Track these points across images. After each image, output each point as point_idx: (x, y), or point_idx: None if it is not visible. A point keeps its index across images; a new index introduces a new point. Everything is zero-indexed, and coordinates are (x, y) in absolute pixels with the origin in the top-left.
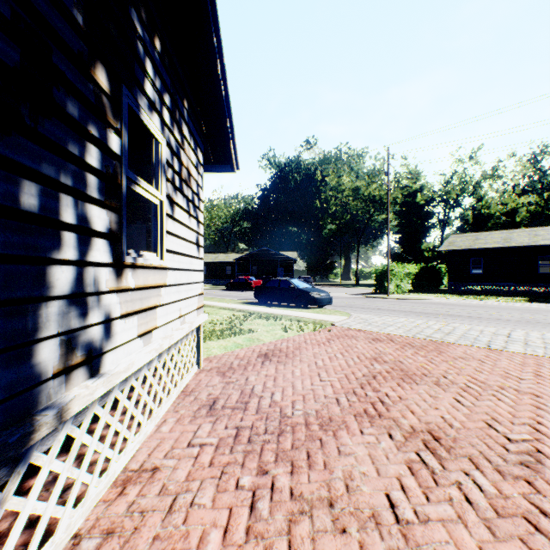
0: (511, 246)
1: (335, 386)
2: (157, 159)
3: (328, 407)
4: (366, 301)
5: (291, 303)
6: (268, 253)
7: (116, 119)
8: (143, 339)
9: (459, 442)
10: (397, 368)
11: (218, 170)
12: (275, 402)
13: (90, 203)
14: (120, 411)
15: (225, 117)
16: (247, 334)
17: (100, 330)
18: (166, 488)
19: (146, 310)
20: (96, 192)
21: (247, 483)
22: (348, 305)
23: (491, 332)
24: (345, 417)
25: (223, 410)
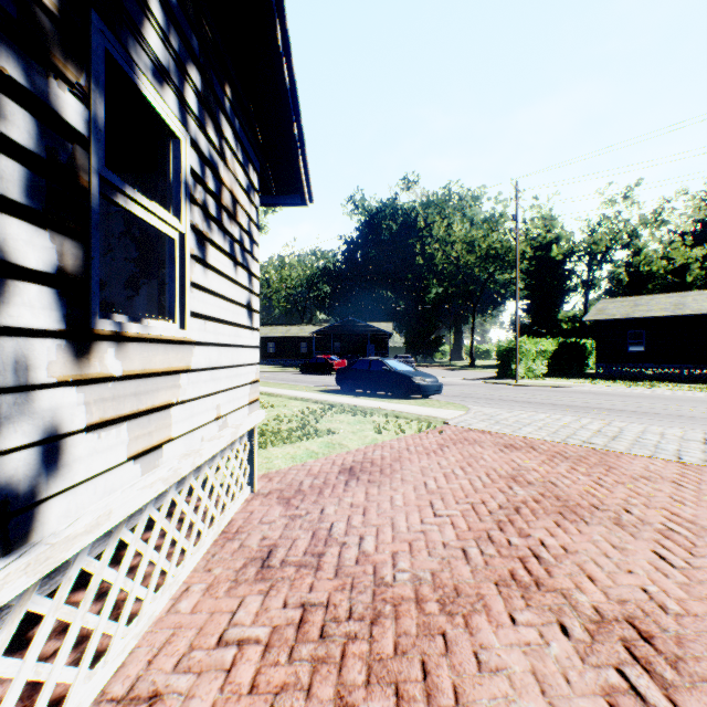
0: (685, 314)
1: (458, 525)
2: (175, 166)
3: (451, 566)
4: (487, 388)
5: (386, 392)
6: (355, 324)
7: (76, 68)
8: (140, 463)
9: (688, 645)
10: (550, 494)
11: (283, 202)
12: (365, 555)
13: (3, 210)
14: (93, 593)
15: (290, 118)
16: (324, 437)
17: (31, 458)
18: None
19: (148, 413)
20: (21, 191)
21: None
22: (463, 394)
23: (676, 435)
24: (481, 586)
25: (282, 569)
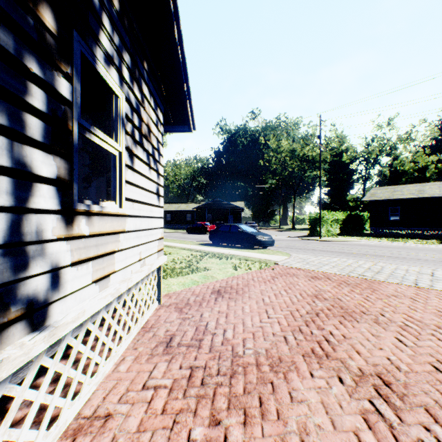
0: (424, 196)
1: (282, 323)
2: (116, 113)
3: (277, 346)
4: (302, 242)
5: (240, 245)
6: (221, 203)
7: (66, 64)
8: (98, 285)
9: (410, 388)
10: (337, 305)
11: (177, 130)
12: (227, 340)
13: (31, 145)
14: (73, 357)
15: (182, 80)
16: (202, 272)
17: (44, 280)
18: (116, 441)
19: (102, 256)
20: (39, 134)
21: (199, 436)
22: (287, 246)
23: (415, 271)
24: (294, 357)
25: (178, 348)
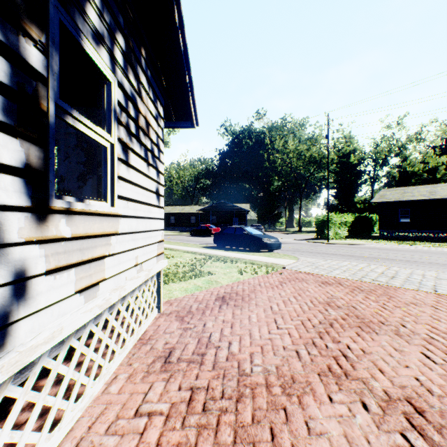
0: (436, 198)
1: (293, 335)
2: (108, 100)
3: (289, 362)
4: (310, 245)
5: (245, 248)
6: (225, 205)
7: (38, 30)
8: (84, 295)
9: None
10: (352, 314)
11: (179, 126)
12: (232, 354)
13: None
14: (51, 382)
15: (184, 70)
16: (206, 276)
17: (6, 293)
18: None
19: (89, 262)
20: None
21: None
22: (294, 249)
23: (433, 276)
24: (309, 376)
25: (178, 364)
